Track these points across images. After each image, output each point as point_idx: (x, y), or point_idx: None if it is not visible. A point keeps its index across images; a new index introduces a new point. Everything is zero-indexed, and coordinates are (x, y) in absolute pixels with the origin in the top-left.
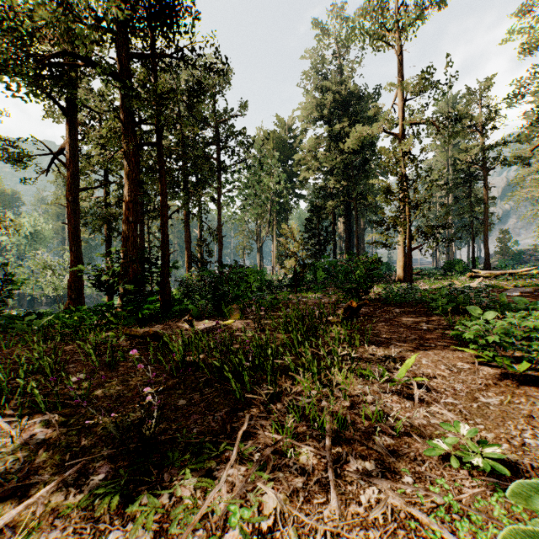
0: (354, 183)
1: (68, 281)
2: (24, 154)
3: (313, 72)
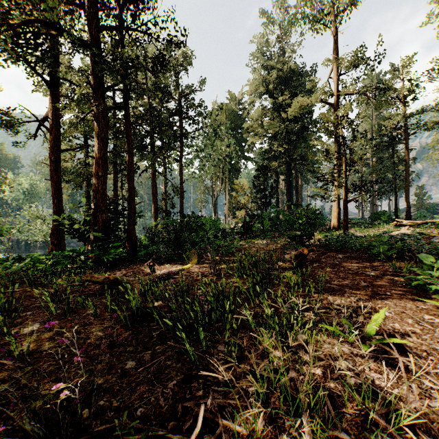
0: (294, 146)
1: (51, 229)
2: (14, 121)
3: (260, 54)
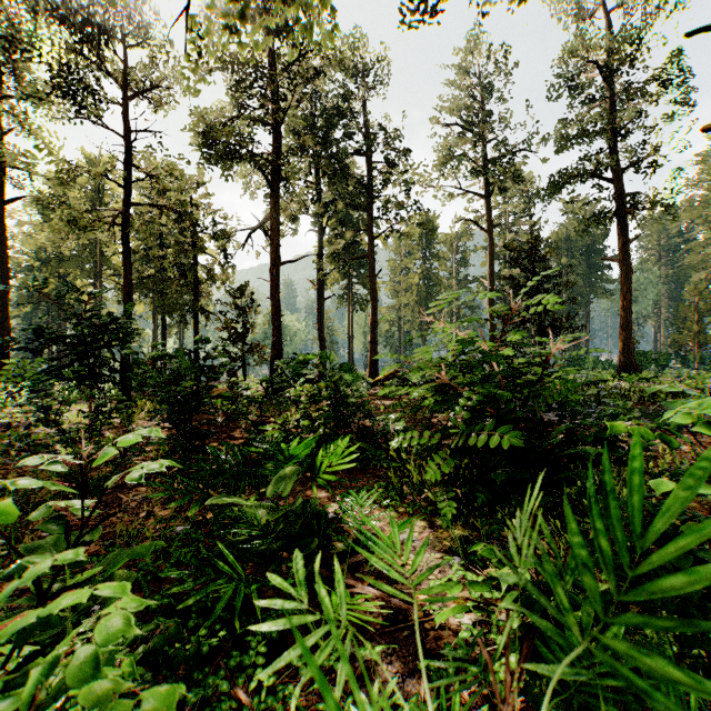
0: None
1: None
2: None
3: None
